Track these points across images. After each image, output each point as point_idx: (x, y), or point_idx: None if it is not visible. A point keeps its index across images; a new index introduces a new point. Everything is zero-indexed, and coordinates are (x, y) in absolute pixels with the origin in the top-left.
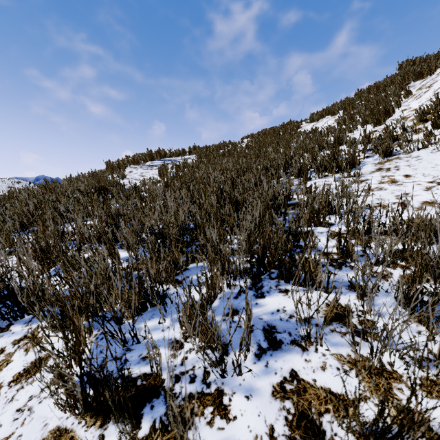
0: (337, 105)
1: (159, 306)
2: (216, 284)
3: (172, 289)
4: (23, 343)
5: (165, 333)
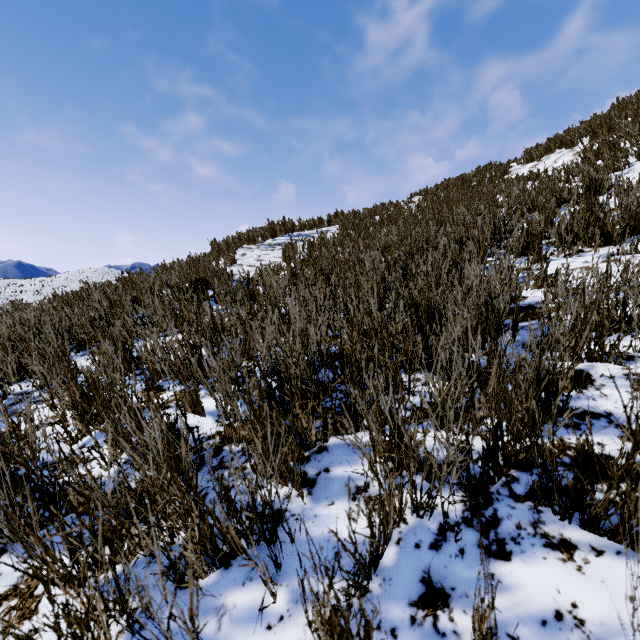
0: (578, 129)
1: (261, 568)
2: (390, 512)
3: (295, 500)
4: (5, 607)
5: (273, 639)
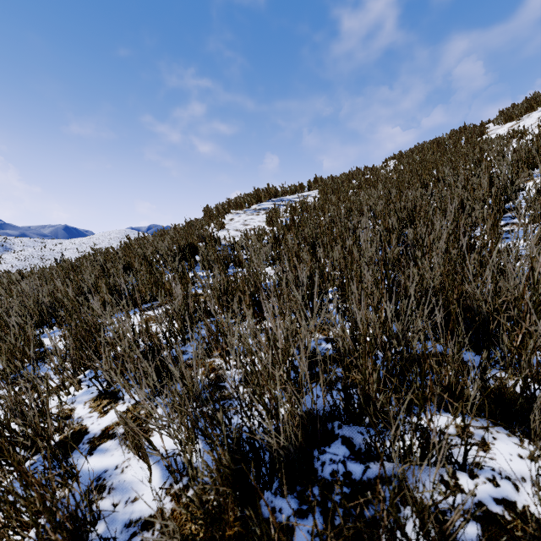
0: None
1: None
2: None
3: None
4: None
5: None
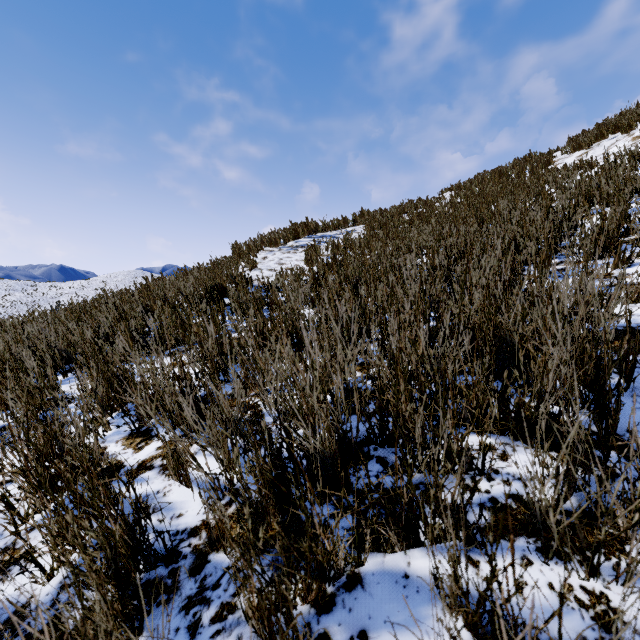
0: (636, 111)
1: None
2: None
3: None
4: None
5: None
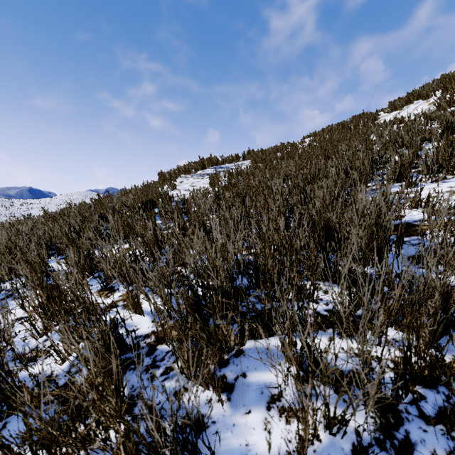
0: (431, 85)
1: None
2: (306, 435)
3: (215, 406)
4: None
5: None
